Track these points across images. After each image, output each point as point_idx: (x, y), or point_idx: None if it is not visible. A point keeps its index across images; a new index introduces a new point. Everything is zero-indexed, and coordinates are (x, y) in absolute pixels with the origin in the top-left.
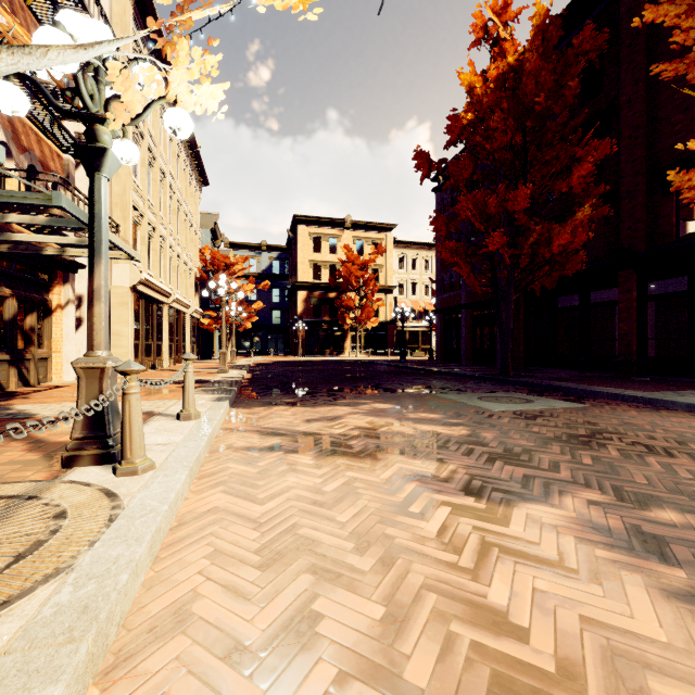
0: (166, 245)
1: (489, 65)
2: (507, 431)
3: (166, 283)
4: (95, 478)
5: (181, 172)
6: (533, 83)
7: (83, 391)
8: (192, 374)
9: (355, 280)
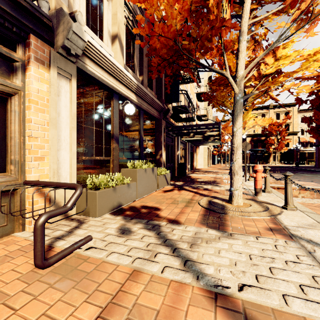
0: None
1: None
2: (302, 177)
3: None
4: None
5: (210, 109)
6: None
7: None
8: None
9: (274, 132)
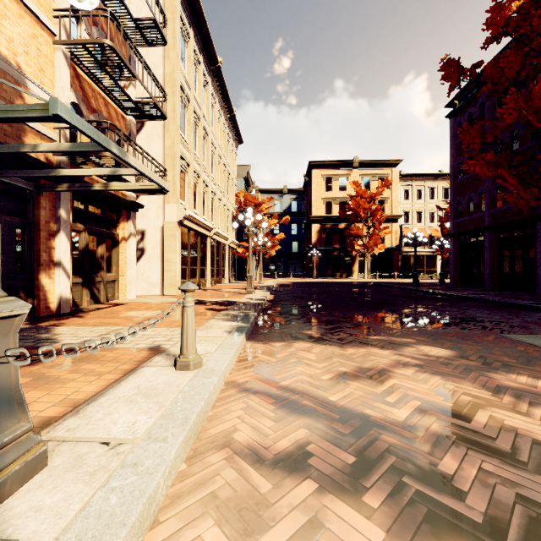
0: (209, 190)
1: None
2: None
3: (209, 220)
4: None
5: (221, 132)
6: None
7: None
8: (192, 309)
9: (363, 212)
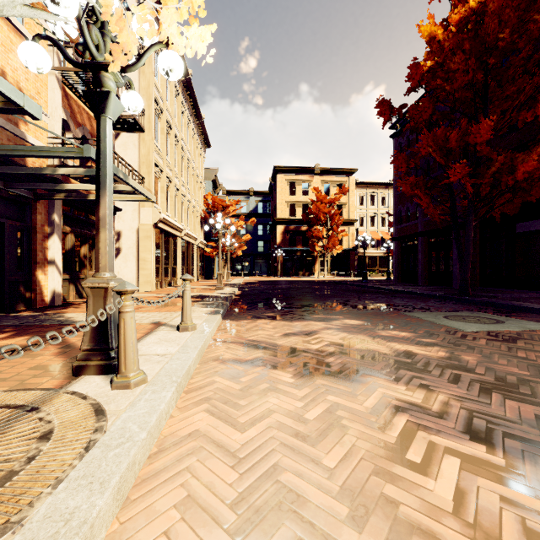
0: (179, 193)
1: (450, 12)
2: (489, 355)
3: (179, 222)
4: (93, 389)
5: (190, 137)
6: (496, 21)
7: (90, 308)
8: (189, 292)
9: (323, 216)
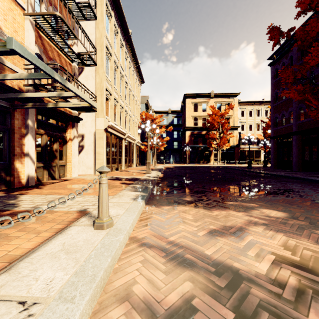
0: (123, 110)
1: None
2: None
3: (123, 128)
4: None
5: (131, 75)
6: None
7: None
8: (106, 185)
9: (217, 124)
